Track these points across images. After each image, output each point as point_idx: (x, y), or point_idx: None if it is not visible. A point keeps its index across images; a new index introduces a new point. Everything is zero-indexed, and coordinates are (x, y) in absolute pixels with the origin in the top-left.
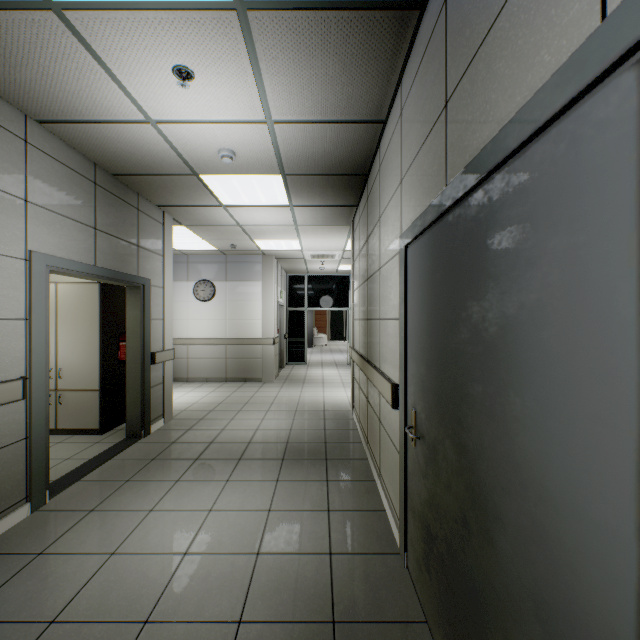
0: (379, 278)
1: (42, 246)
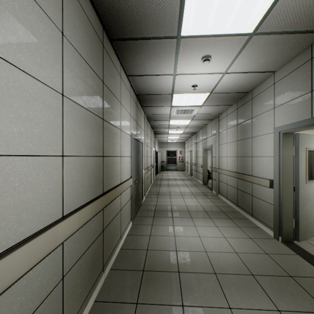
0: (121, 134)
1: (280, 123)
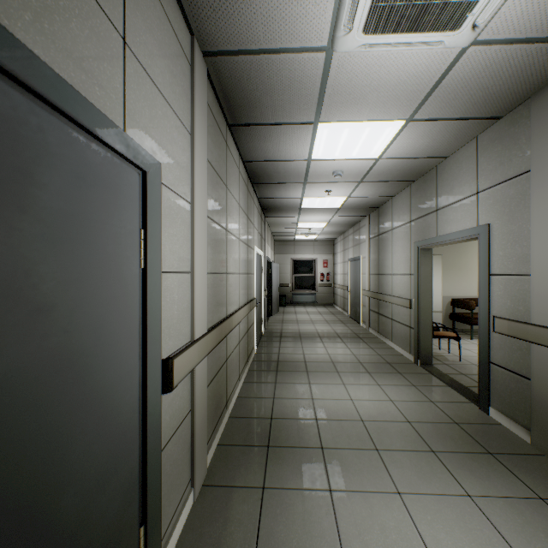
0: None
1: None
